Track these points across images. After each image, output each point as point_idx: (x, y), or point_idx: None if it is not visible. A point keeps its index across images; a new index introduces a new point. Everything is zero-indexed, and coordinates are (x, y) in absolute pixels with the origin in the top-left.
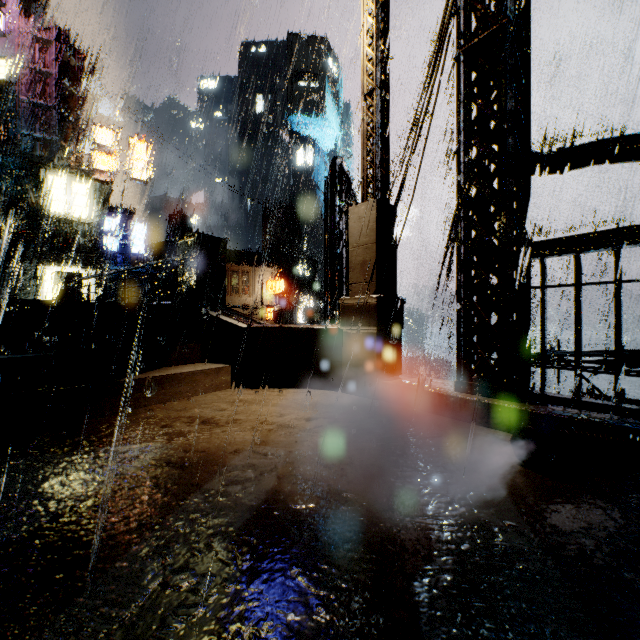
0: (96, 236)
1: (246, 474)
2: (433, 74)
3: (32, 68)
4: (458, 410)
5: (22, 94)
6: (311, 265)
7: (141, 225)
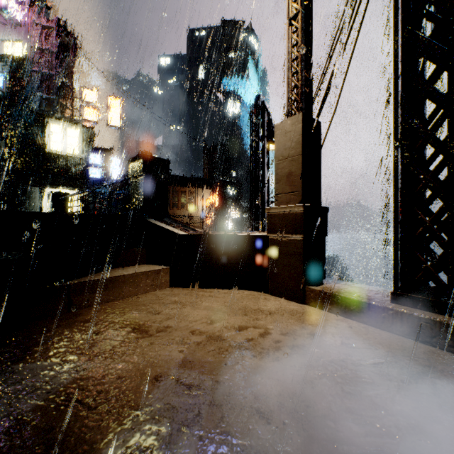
0: (84, 167)
1: (160, 428)
2: None
3: (39, 48)
4: (399, 325)
5: (33, 66)
6: (238, 187)
7: (117, 159)
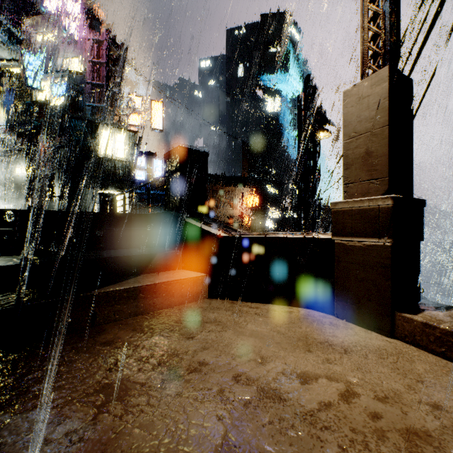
0: (130, 169)
1: None
2: None
3: (92, 61)
4: None
5: (87, 79)
6: (279, 185)
7: (160, 161)
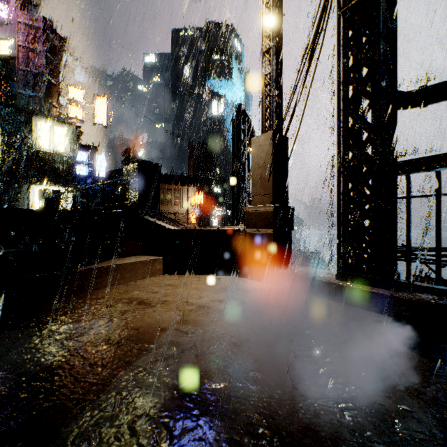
0: (71, 164)
1: (170, 351)
2: (316, 34)
3: (26, 47)
4: (339, 295)
5: (20, 65)
6: (222, 185)
7: (103, 157)
